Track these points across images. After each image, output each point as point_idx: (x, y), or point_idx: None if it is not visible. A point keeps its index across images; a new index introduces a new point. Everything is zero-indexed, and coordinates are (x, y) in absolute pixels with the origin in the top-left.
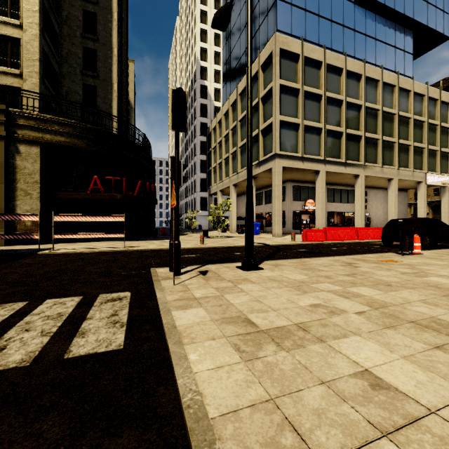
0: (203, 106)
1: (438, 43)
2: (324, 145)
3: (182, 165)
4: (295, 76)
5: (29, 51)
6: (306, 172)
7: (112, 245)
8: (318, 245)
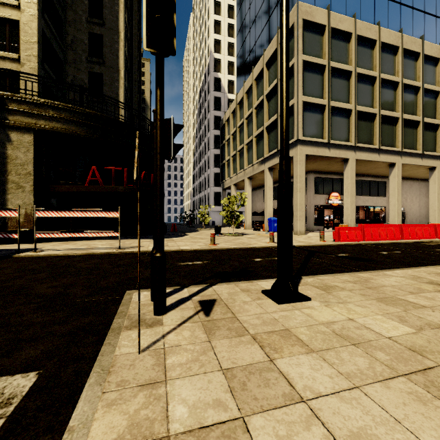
0: (217, 99)
1: None
2: (354, 129)
3: (172, 124)
4: (320, 50)
5: (27, 33)
6: (332, 161)
7: (110, 244)
8: (357, 246)
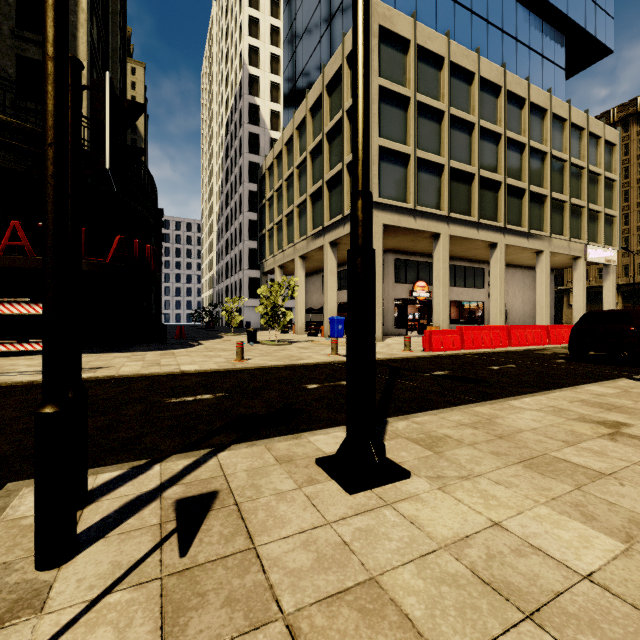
0: (254, 136)
1: (597, 58)
2: (447, 193)
3: (109, 93)
4: (403, 75)
5: None
6: (419, 237)
7: None
8: (456, 358)
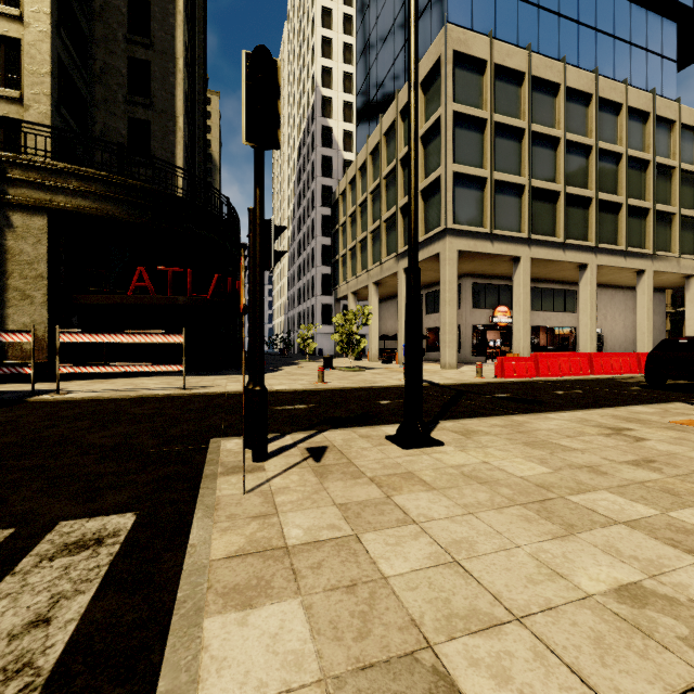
0: (326, 159)
1: None
2: (528, 214)
3: (273, 227)
4: (479, 97)
5: (35, 59)
6: (498, 261)
7: (167, 383)
8: (525, 384)
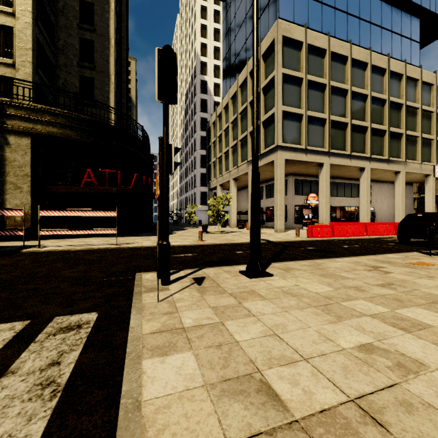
0: (203, 101)
1: None
2: (328, 137)
3: (173, 148)
4: (298, 64)
5: (22, 40)
6: (310, 165)
7: (105, 241)
8: (325, 241)
